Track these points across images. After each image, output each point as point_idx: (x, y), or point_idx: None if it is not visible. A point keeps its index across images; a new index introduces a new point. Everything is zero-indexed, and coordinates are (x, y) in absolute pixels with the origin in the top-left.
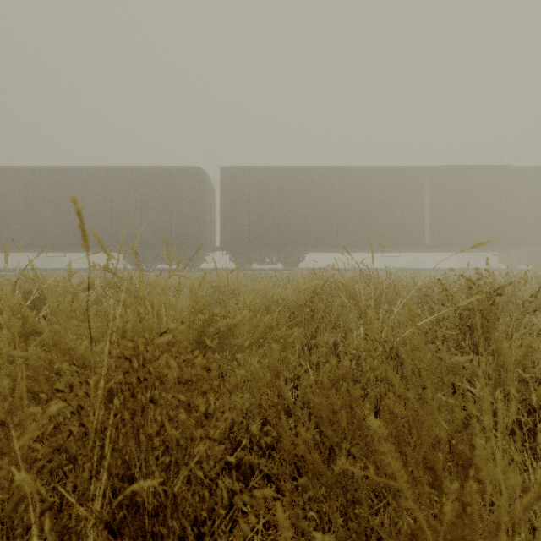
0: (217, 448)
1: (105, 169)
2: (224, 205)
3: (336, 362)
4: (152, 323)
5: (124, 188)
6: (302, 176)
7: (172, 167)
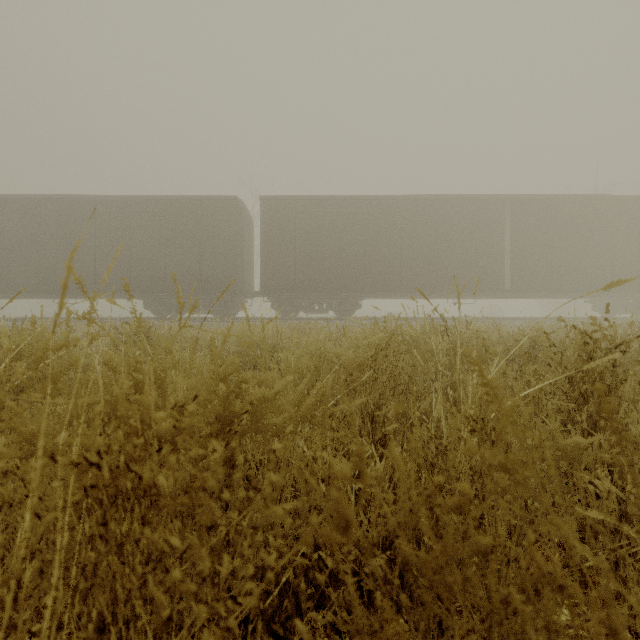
0: (242, 599)
1: (122, 199)
2: (265, 242)
3: (443, 480)
4: (148, 398)
5: (145, 221)
6: (358, 207)
7: (203, 197)
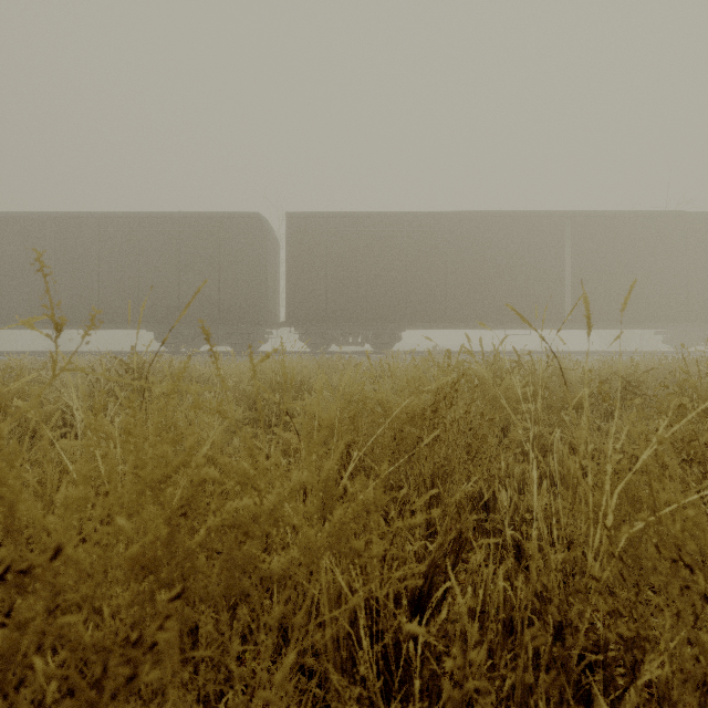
0: None
1: (130, 216)
2: (292, 266)
3: None
4: None
5: (156, 241)
6: (398, 225)
7: (222, 214)
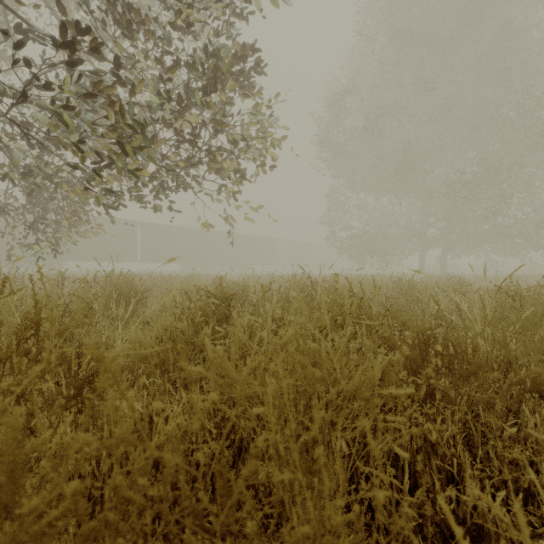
0: None
1: None
2: None
3: None
4: None
5: None
6: None
7: None
